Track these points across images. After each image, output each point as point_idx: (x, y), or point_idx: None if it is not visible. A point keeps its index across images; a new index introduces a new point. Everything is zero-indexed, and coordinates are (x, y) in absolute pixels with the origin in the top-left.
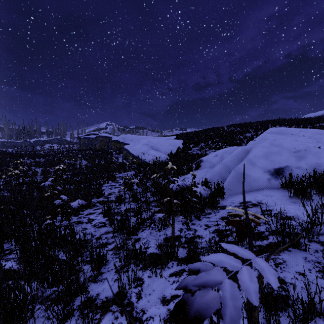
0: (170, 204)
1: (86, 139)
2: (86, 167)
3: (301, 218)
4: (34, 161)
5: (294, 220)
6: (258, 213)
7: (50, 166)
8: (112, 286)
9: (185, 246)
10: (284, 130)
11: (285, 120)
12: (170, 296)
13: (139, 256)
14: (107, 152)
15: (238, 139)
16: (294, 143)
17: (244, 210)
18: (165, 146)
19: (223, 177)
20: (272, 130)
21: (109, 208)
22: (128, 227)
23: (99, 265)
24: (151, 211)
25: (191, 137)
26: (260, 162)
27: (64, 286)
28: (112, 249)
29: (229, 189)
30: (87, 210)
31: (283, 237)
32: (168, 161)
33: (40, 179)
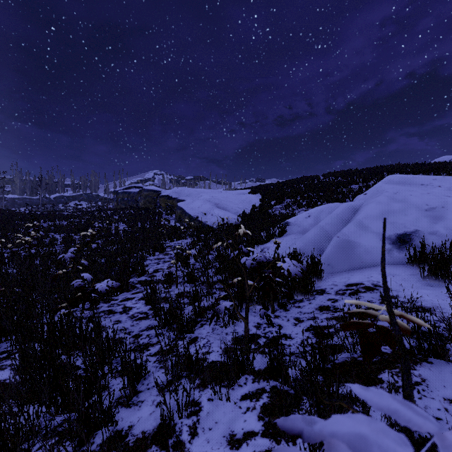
0: (242, 287)
1: (126, 195)
2: (125, 232)
3: (443, 310)
4: (53, 225)
5: (436, 315)
6: (376, 302)
7: (75, 231)
8: (152, 413)
9: (264, 351)
10: (409, 179)
11: (408, 166)
12: (242, 434)
13: (195, 367)
14: (153, 212)
15: (339, 193)
16: (426, 196)
17: (386, 308)
18: (235, 203)
19: (319, 248)
20: (392, 179)
21: (154, 291)
22: (180, 321)
23: (135, 379)
24: (214, 296)
25: (272, 191)
26: (376, 225)
27: (79, 414)
28: (155, 354)
29: (328, 265)
30: (123, 294)
31: (420, 341)
32: (239, 224)
33: (60, 249)
